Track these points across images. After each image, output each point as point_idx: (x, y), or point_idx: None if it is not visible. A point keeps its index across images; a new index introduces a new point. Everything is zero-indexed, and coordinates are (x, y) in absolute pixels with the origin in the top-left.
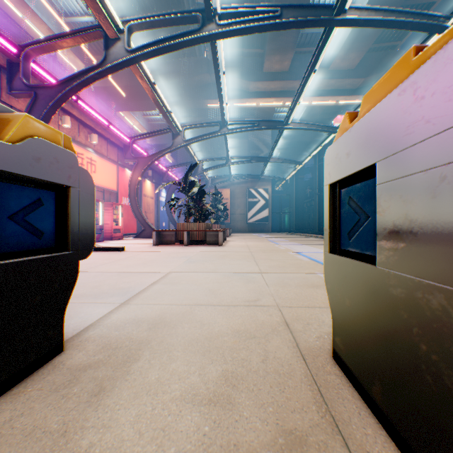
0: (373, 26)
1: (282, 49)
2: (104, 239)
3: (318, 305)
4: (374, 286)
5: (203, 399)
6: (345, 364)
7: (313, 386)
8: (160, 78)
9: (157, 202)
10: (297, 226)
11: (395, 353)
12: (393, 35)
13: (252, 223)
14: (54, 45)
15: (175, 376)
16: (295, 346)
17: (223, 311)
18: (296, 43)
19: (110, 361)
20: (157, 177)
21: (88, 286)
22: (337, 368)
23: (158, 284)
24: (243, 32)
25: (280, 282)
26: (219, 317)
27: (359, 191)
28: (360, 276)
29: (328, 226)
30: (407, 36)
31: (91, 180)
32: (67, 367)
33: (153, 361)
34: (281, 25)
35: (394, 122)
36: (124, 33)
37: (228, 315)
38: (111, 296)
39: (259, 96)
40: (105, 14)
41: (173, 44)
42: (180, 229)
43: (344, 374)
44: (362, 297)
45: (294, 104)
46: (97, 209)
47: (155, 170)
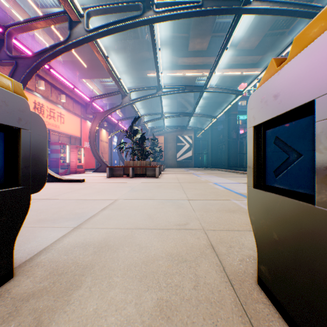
0: (271, 14)
1: (202, 33)
2: (70, 173)
3: (237, 228)
4: (311, 225)
5: None
6: (273, 293)
7: (244, 318)
8: (112, 54)
9: (110, 145)
10: (212, 163)
11: None
12: (283, 24)
13: (180, 161)
14: (30, 26)
15: (112, 307)
16: (222, 270)
17: (158, 235)
18: (213, 29)
19: (54, 289)
20: (110, 127)
21: (50, 211)
22: (264, 295)
23: (107, 210)
24: (173, 17)
25: (204, 207)
26: (155, 240)
27: (288, 130)
28: (292, 213)
29: (252, 163)
30: (292, 25)
31: (43, 124)
32: (11, 296)
33: (93, 288)
34: (202, 13)
35: None
36: (84, 17)
37: (162, 238)
38: (67, 221)
39: (185, 68)
40: (69, 2)
41: (121, 26)
42: (126, 165)
43: (271, 303)
44: (295, 234)
45: (211, 73)
46: (65, 150)
47: (109, 122)
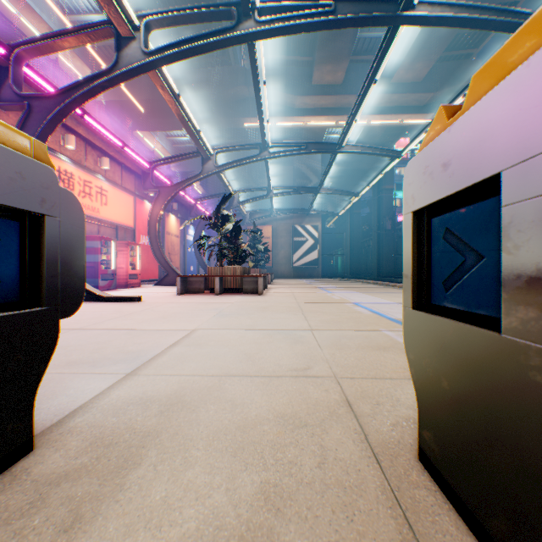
0: (447, 25)
1: (334, 56)
2: (117, 287)
3: (389, 375)
4: (496, 364)
5: (231, 537)
6: (441, 473)
7: (396, 510)
8: (187, 90)
9: (183, 241)
10: (352, 271)
11: (541, 479)
12: (468, 42)
13: (298, 267)
14: (52, 45)
15: (190, 494)
16: (363, 440)
17: (262, 385)
18: (352, 49)
19: (98, 467)
20: (183, 211)
21: (86, 349)
22: (428, 477)
23: (179, 346)
24: (288, 31)
25: (336, 342)
26: (257, 394)
27: (463, 219)
28: (469, 347)
29: (411, 270)
30: (484, 43)
31: (79, 207)
32: (32, 478)
33: (160, 467)
34: (335, 23)
35: (540, 101)
36: (141, 31)
37: (269, 391)
38: (115, 364)
39: (307, 114)
40: (116, 6)
41: (202, 45)
42: (210, 274)
43: (438, 488)
44: (473, 379)
45: (350, 122)
46: (108, 249)
47: (181, 202)
